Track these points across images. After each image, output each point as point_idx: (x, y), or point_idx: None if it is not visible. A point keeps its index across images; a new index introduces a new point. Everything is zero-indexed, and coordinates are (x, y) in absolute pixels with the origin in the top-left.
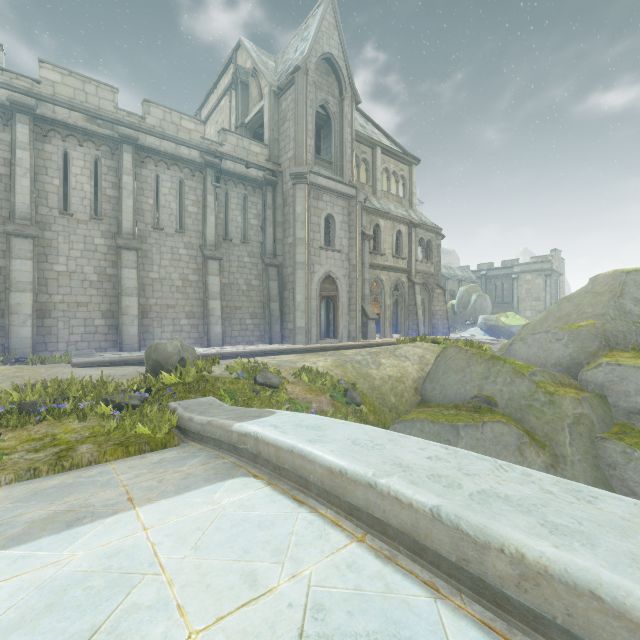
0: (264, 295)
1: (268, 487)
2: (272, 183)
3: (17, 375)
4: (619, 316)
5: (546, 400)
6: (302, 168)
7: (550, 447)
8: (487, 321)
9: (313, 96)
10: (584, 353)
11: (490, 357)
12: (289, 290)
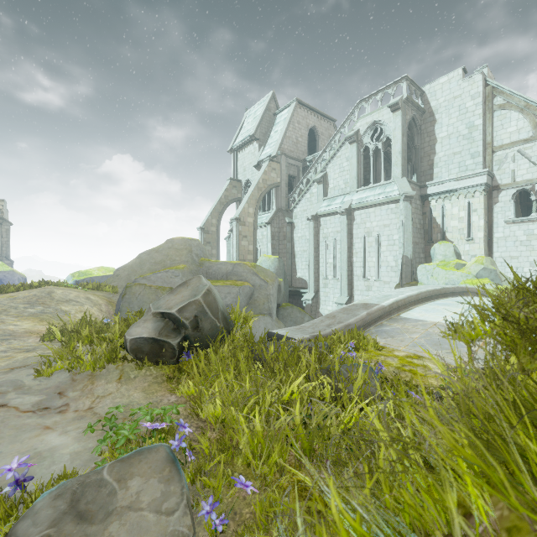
0: None
1: (405, 312)
2: None
3: None
4: (193, 262)
5: None
6: None
7: None
8: None
9: None
10: None
11: (170, 289)
12: None
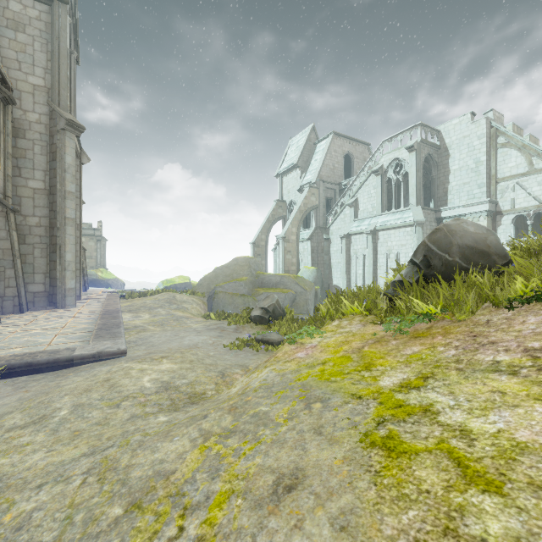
0: (1, 248)
1: None
2: (9, 101)
3: (206, 355)
4: (252, 275)
5: None
6: (72, 116)
7: None
8: (89, 276)
9: (69, 40)
10: (250, 290)
11: (241, 295)
12: (33, 244)
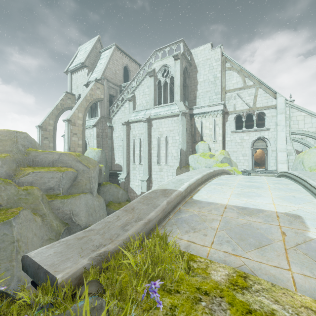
0: None
1: (196, 194)
2: None
3: None
4: (18, 152)
5: (26, 193)
6: None
7: (37, 213)
8: None
9: None
10: (12, 170)
11: None
12: None
